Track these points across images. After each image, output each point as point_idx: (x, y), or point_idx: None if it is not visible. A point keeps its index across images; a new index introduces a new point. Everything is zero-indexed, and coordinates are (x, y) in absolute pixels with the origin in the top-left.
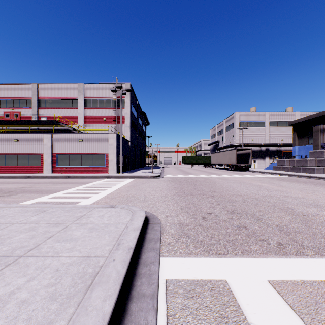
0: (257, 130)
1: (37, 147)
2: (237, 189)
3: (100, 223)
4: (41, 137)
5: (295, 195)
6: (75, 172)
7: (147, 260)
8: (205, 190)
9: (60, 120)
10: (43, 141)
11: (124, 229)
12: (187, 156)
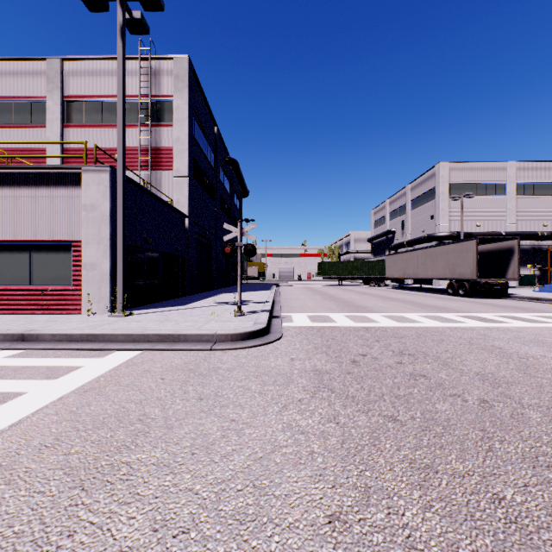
0: (488, 202)
1: None
2: None
3: None
4: None
5: None
6: None
7: None
8: None
9: None
10: None
11: None
12: (329, 262)
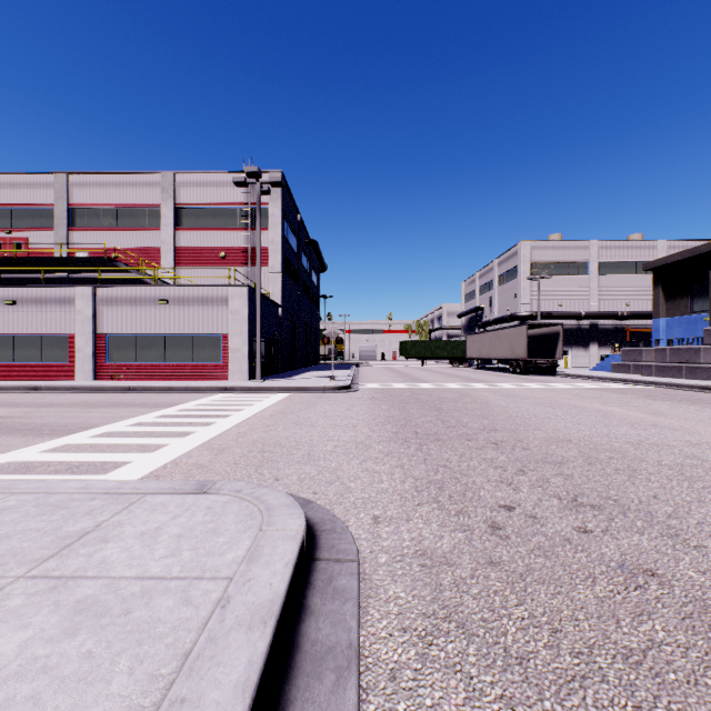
0: (570, 281)
1: (61, 318)
2: (553, 423)
3: (130, 575)
4: (69, 295)
5: None
6: (151, 377)
7: None
8: (469, 426)
9: (119, 255)
10: (75, 305)
11: (210, 615)
12: (411, 341)
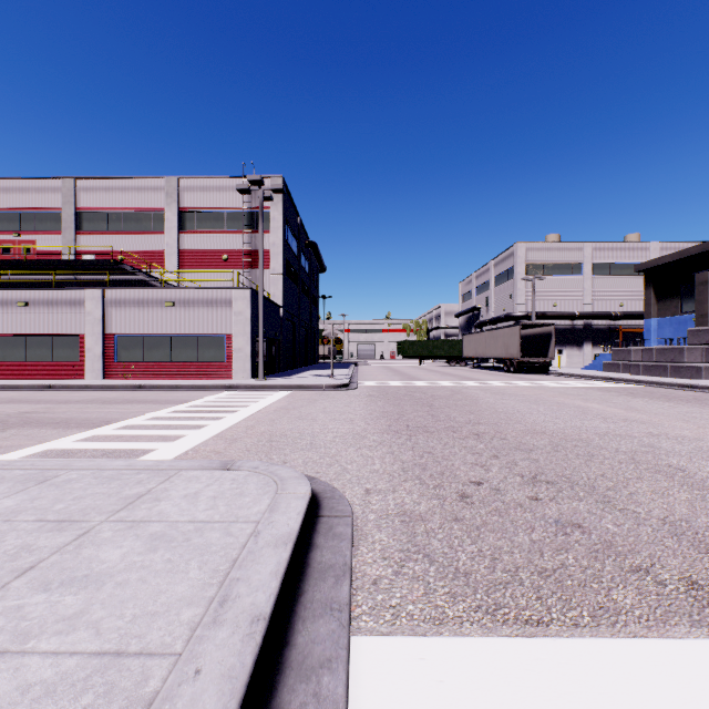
0: (564, 282)
1: (71, 319)
2: (533, 417)
3: (184, 520)
4: (80, 298)
5: (676, 431)
6: (158, 376)
7: (311, 651)
8: (457, 420)
9: (125, 258)
10: (85, 307)
11: (247, 541)
12: (409, 341)
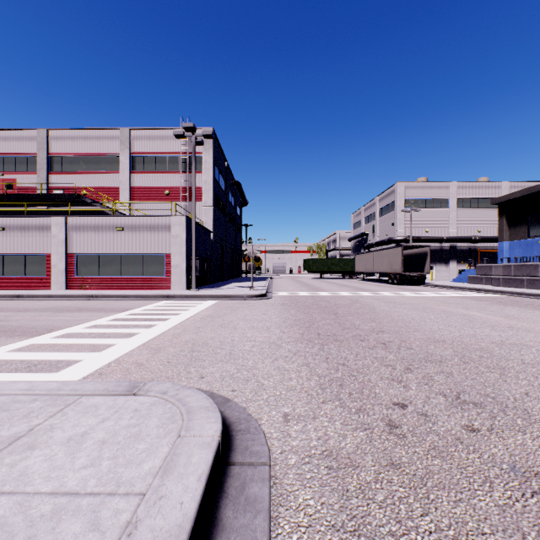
0: (435, 213)
1: (40, 241)
2: (428, 325)
3: (45, 490)
4: (47, 224)
5: None
6: (110, 287)
7: None
8: (361, 328)
9: (86, 193)
10: (51, 231)
11: None
12: (312, 259)
